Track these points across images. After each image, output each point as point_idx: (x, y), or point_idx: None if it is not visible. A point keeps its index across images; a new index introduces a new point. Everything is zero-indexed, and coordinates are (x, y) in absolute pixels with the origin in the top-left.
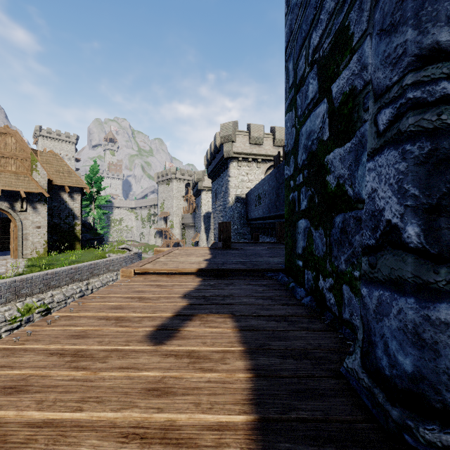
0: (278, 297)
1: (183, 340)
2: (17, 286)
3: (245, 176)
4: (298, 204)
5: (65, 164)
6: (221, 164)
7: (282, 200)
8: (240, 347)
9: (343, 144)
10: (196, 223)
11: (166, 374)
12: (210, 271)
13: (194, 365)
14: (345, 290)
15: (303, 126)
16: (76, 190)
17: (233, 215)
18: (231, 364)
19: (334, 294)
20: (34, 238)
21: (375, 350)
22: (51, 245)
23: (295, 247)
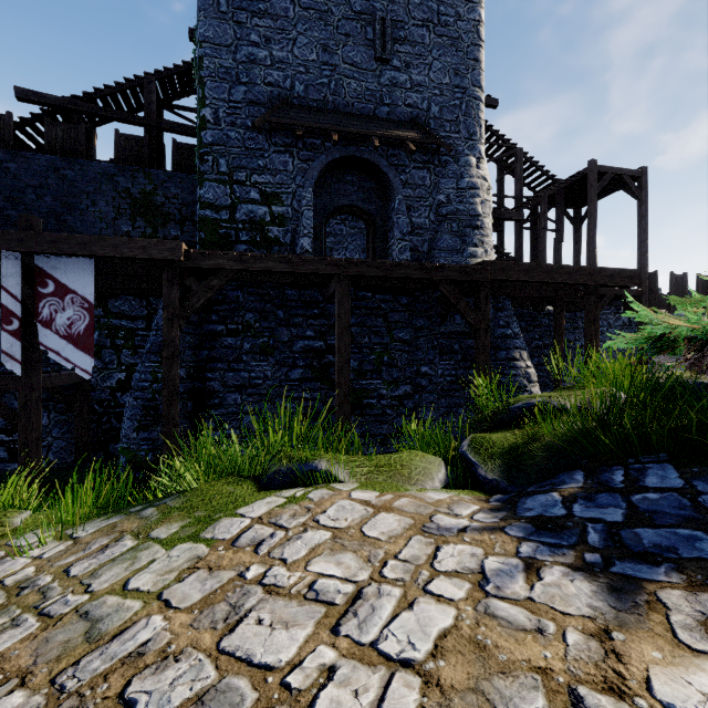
0: None
1: None
2: None
3: None
4: (236, 237)
5: None
6: None
7: None
8: None
9: (279, 227)
10: None
11: None
12: None
13: None
14: None
15: (244, 204)
16: None
17: None
18: None
19: None
20: None
21: None
22: None
23: None
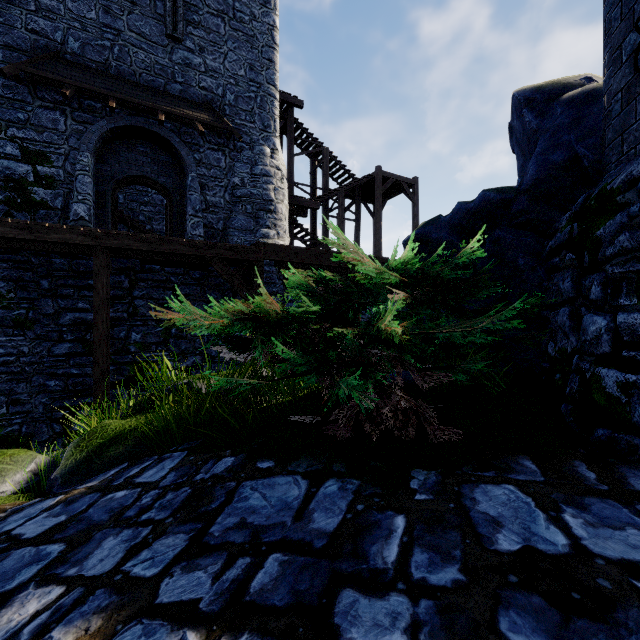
0: None
1: None
2: None
3: None
4: None
5: None
6: None
7: None
8: None
9: (47, 189)
10: None
11: None
12: None
13: None
14: None
15: None
16: None
17: None
18: None
19: None
20: None
21: None
22: None
23: None
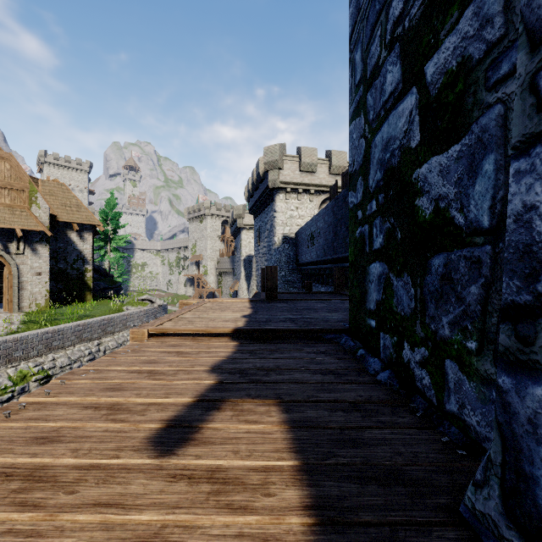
0: (343, 370)
1: (203, 447)
2: (8, 348)
3: (294, 211)
4: (369, 242)
5: (72, 196)
6: (265, 197)
7: (341, 239)
8: (291, 460)
9: (446, 148)
10: (235, 268)
11: (170, 518)
12: (250, 331)
13: (217, 499)
14: (450, 368)
15: (377, 134)
16: (86, 228)
17: (279, 259)
18: (278, 496)
19: (429, 371)
20: (33, 286)
21: (533, 491)
22: (56, 296)
23: (365, 300)
